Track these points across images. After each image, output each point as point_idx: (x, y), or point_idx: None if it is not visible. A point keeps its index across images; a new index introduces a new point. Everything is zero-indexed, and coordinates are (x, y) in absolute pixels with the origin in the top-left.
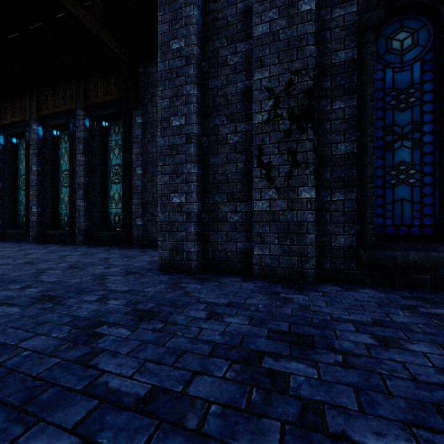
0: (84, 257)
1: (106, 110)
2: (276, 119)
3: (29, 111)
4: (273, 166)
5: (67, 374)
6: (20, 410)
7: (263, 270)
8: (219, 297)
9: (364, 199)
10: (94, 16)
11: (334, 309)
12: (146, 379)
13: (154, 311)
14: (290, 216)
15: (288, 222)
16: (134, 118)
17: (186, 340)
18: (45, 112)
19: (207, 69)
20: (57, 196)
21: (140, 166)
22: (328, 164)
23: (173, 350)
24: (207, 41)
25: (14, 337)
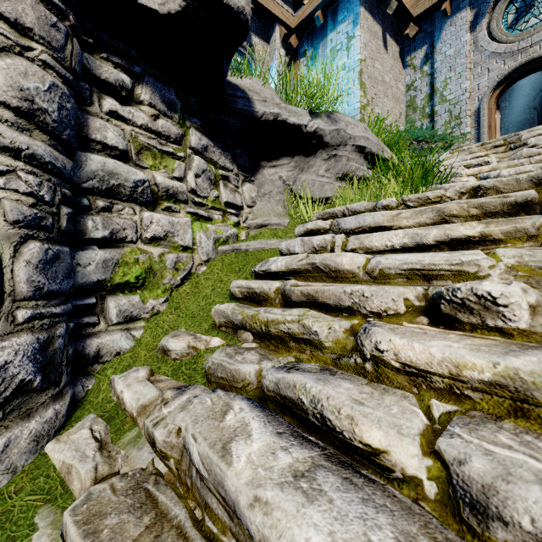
0: None
1: None
2: None
3: None
4: None
5: None
6: None
7: None
8: None
9: None
10: None
11: None
12: None
13: None
14: None
15: None
16: None
17: None
18: None
19: None
20: None
21: None
22: None
23: None
24: None
25: None
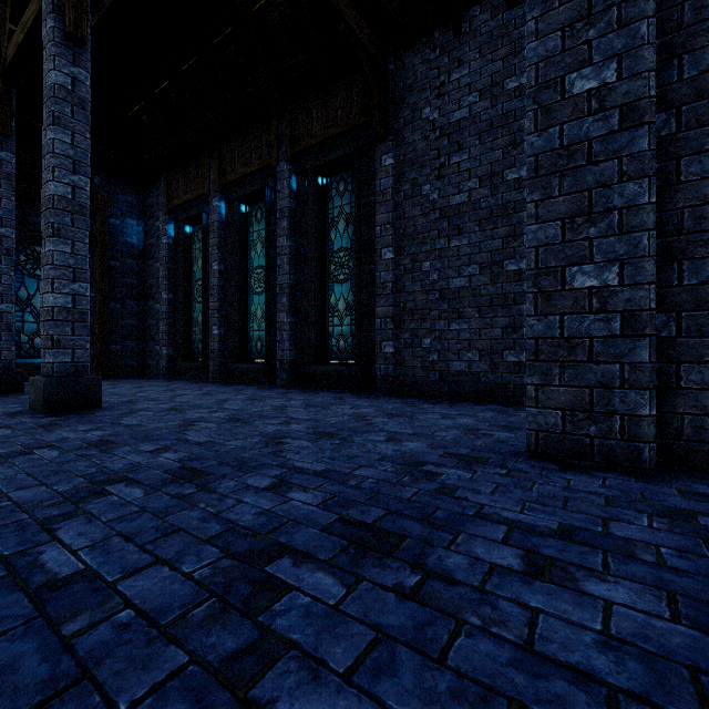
0: (318, 412)
1: (326, 155)
2: None
3: (208, 179)
4: None
5: None
6: None
7: None
8: None
9: None
10: None
11: None
12: None
13: None
14: None
15: None
16: (379, 158)
17: None
18: (230, 177)
19: None
20: (245, 309)
21: (390, 246)
22: None
23: None
24: None
25: None
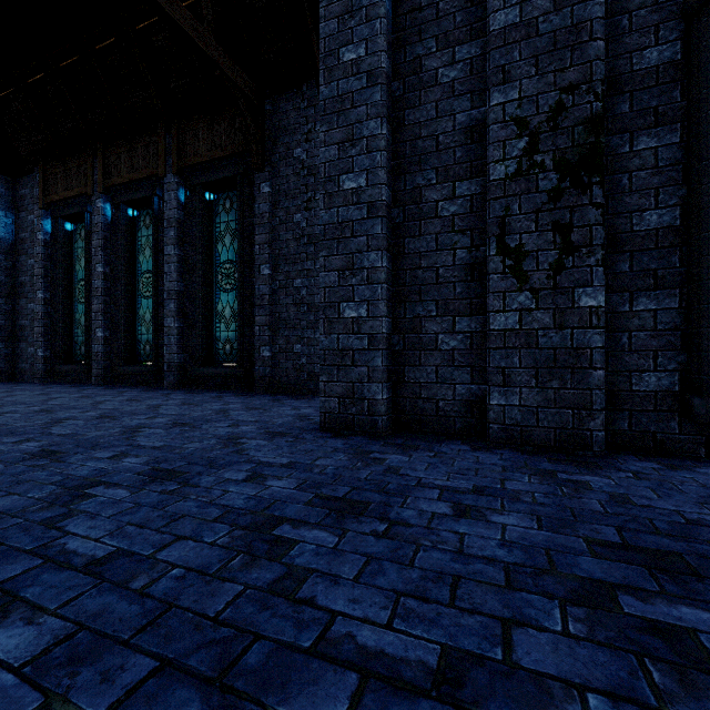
0: (189, 409)
1: (212, 174)
2: (532, 172)
3: (91, 179)
4: (527, 253)
5: (270, 615)
6: (221, 687)
7: (509, 431)
8: (452, 477)
9: (700, 307)
10: (200, 22)
11: (678, 502)
12: (422, 632)
13: (355, 501)
14: (558, 338)
15: (556, 349)
16: (258, 185)
17: (447, 555)
18: (116, 181)
19: (402, 92)
20: (133, 313)
21: (267, 263)
22: (625, 248)
23: (434, 575)
24: (401, 47)
25: (143, 542)
